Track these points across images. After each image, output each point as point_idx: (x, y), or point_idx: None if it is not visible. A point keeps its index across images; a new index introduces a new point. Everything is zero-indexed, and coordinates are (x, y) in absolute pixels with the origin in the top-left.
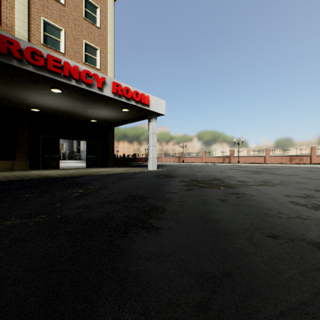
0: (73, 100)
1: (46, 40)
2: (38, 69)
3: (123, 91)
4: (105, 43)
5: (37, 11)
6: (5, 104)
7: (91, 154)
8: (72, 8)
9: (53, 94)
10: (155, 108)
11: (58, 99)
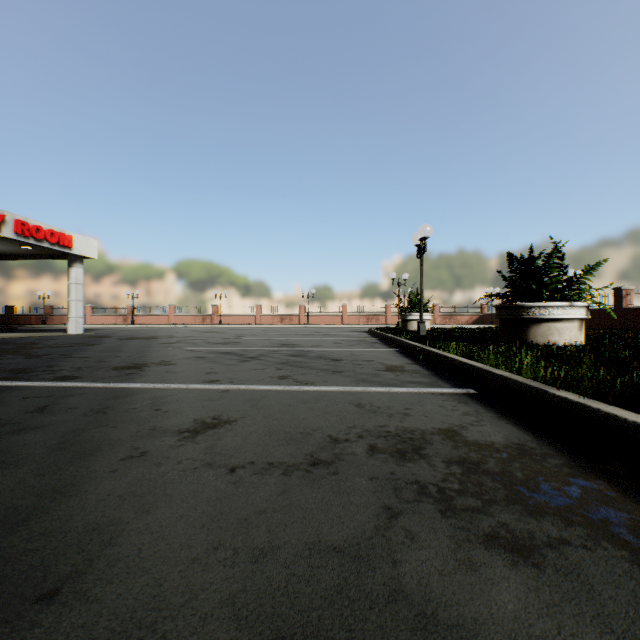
0: None
1: None
2: None
3: (32, 231)
4: None
5: None
6: None
7: None
8: None
9: None
10: (81, 251)
11: None
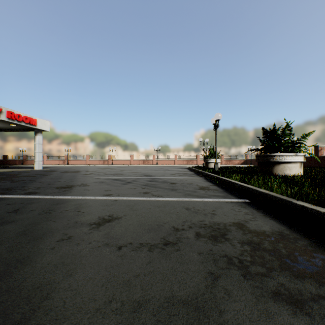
0: None
1: None
2: None
3: (16, 116)
4: None
5: None
6: None
7: None
8: None
9: None
10: (41, 127)
11: None
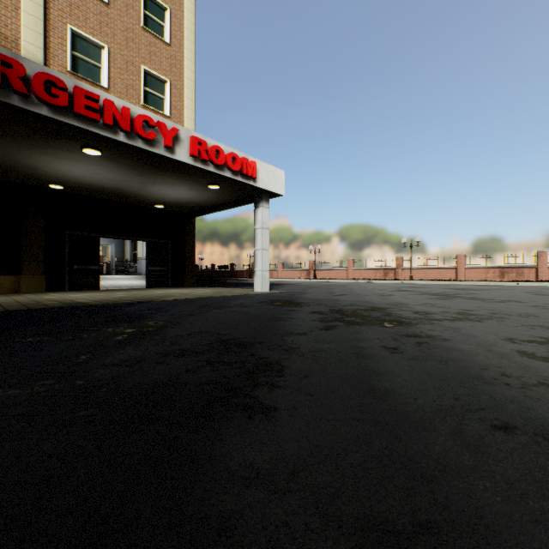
0: (122, 169)
1: (76, 65)
2: (57, 112)
3: (210, 153)
4: (179, 72)
5: (61, 15)
6: (3, 176)
7: (155, 265)
8: (121, 9)
9: (86, 158)
10: (266, 184)
11: (95, 167)
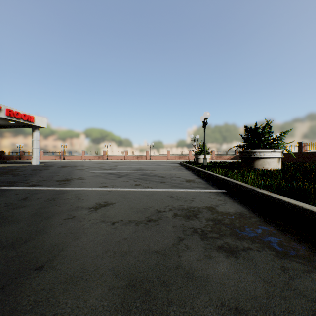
0: None
1: None
2: None
3: (15, 114)
4: None
5: None
6: None
7: None
8: None
9: None
10: (39, 124)
11: None
